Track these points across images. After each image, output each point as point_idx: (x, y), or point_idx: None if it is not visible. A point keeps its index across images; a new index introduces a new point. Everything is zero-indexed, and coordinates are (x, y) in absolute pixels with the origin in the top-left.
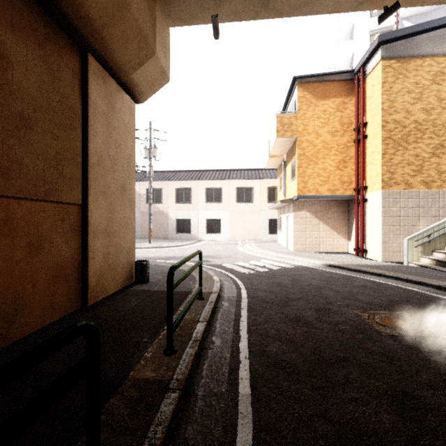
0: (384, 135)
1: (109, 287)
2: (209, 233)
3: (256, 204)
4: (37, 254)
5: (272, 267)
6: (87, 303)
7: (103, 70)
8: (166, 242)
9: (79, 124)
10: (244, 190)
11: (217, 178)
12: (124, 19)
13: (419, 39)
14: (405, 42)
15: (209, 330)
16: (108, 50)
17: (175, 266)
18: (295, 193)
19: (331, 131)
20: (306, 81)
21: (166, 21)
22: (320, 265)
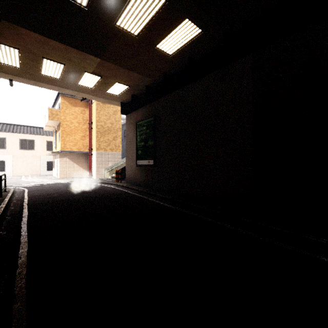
0: (97, 130)
1: None
2: None
3: (37, 151)
4: None
5: (43, 184)
6: None
7: None
8: None
9: None
10: (27, 141)
11: (0, 130)
12: None
13: None
14: None
15: (13, 196)
16: None
17: (2, 175)
18: (60, 149)
19: (78, 122)
20: (66, 96)
21: None
22: (69, 181)
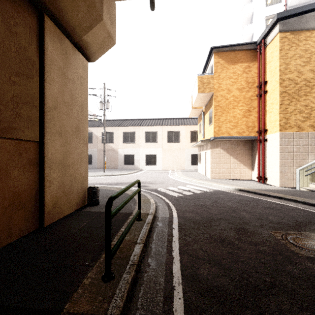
0: (281, 90)
1: (65, 209)
2: (147, 164)
3: (182, 143)
4: None
5: (196, 191)
6: (43, 224)
7: (59, 31)
8: (116, 171)
9: (36, 73)
10: (173, 133)
11: (153, 124)
12: None
13: (308, 16)
14: (297, 19)
15: (145, 251)
16: (61, 12)
17: (114, 197)
18: (212, 135)
19: (239, 88)
20: (221, 51)
21: None
22: (232, 189)
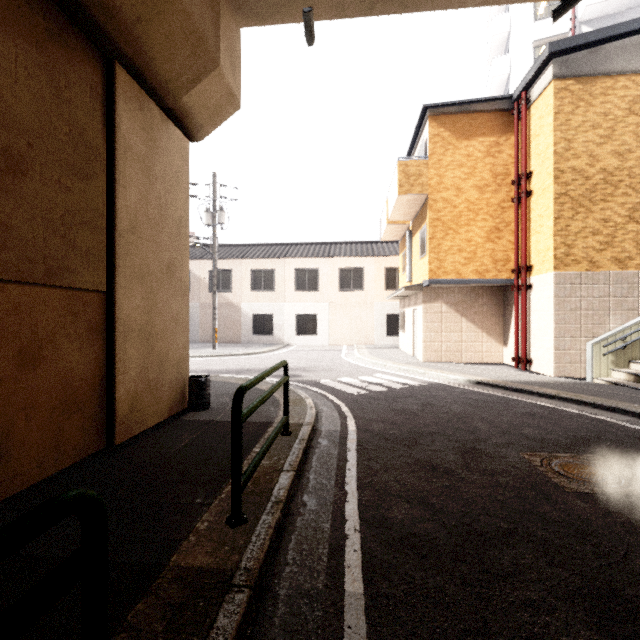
0: (557, 190)
1: (149, 416)
2: (300, 334)
3: (368, 293)
4: (33, 368)
5: (393, 386)
6: (114, 441)
7: (139, 88)
8: (238, 348)
9: (101, 169)
10: (351, 272)
11: (311, 254)
12: (169, 9)
13: (610, 49)
14: (589, 54)
15: (298, 484)
16: (146, 58)
17: (246, 386)
18: (425, 276)
19: (478, 185)
20: (443, 113)
21: (235, 19)
22: (463, 381)
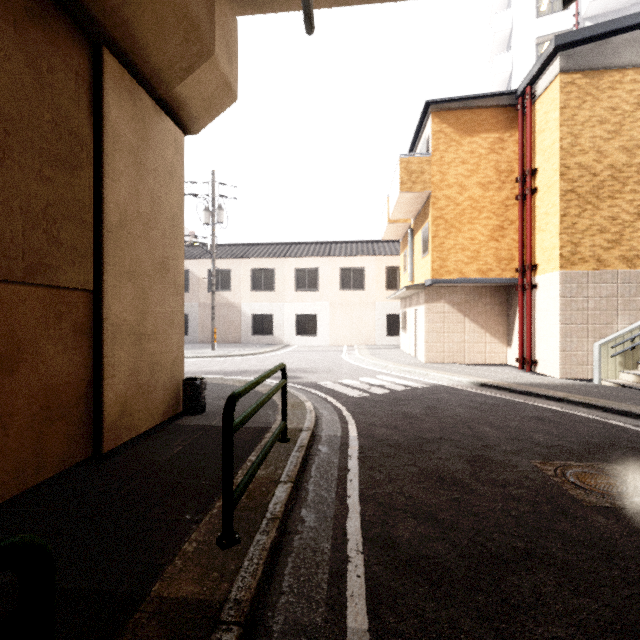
0: (563, 187)
1: (140, 421)
2: (300, 334)
3: (368, 292)
4: (11, 372)
5: (395, 388)
6: (102, 448)
7: (130, 77)
8: (237, 349)
9: (88, 161)
10: (351, 272)
11: (311, 254)
12: None
13: (618, 42)
14: (596, 47)
15: (296, 497)
16: (136, 43)
17: (238, 393)
18: (427, 275)
19: (482, 182)
20: (445, 108)
21: (231, 6)
22: (467, 383)
